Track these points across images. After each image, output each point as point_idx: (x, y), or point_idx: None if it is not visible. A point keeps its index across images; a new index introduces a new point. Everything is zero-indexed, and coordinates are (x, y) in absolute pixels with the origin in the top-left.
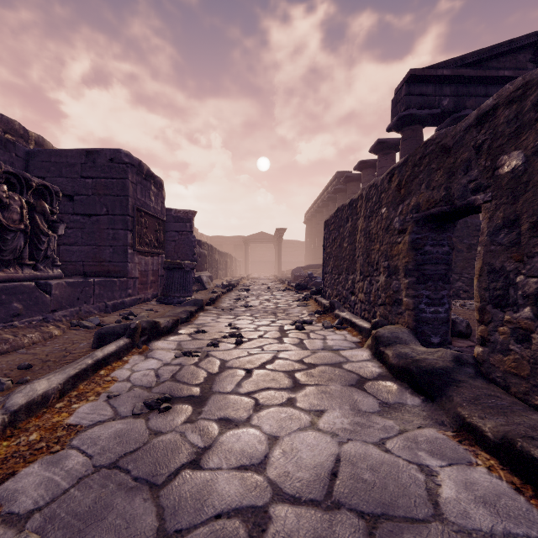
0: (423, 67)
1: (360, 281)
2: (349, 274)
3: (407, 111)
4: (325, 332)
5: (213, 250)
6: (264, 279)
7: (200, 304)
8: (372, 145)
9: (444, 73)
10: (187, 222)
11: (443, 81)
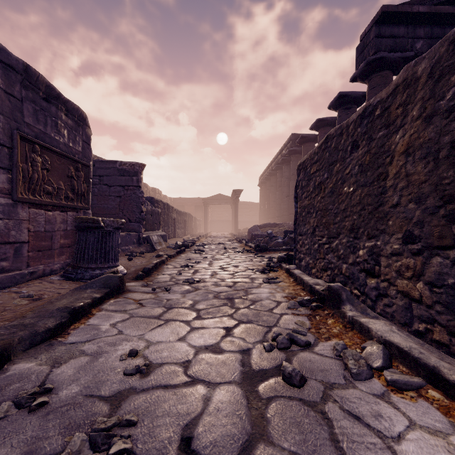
0: (395, 4)
1: (404, 254)
2: (359, 238)
3: (377, 54)
4: (370, 406)
5: (170, 208)
6: (221, 237)
7: (113, 285)
8: (332, 100)
9: (420, 10)
10: (134, 175)
11: (417, 20)
